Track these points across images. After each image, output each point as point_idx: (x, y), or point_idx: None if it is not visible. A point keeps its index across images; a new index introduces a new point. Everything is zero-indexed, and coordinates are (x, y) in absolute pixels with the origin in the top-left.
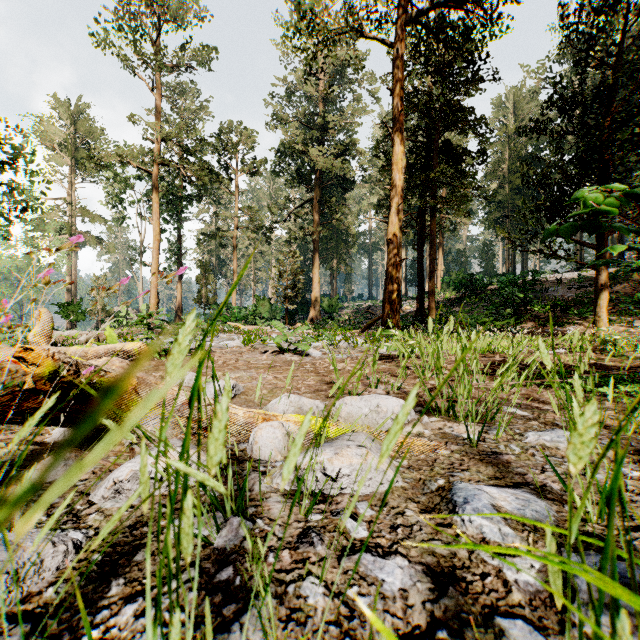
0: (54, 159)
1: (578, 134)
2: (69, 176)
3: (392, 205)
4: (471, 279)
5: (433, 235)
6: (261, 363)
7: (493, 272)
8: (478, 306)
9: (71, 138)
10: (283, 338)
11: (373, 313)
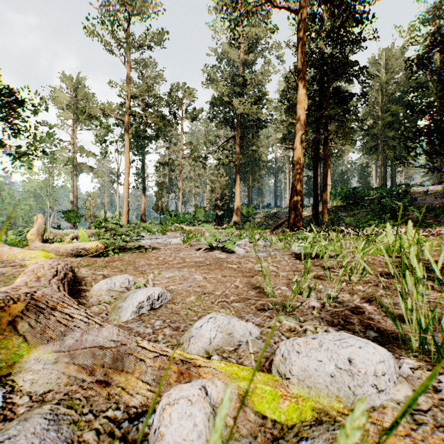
0: (63, 115)
1: None
2: (72, 126)
3: (296, 135)
4: (354, 191)
5: (326, 158)
6: (194, 261)
7: (368, 186)
8: (360, 212)
9: (73, 101)
10: (213, 238)
11: (278, 217)
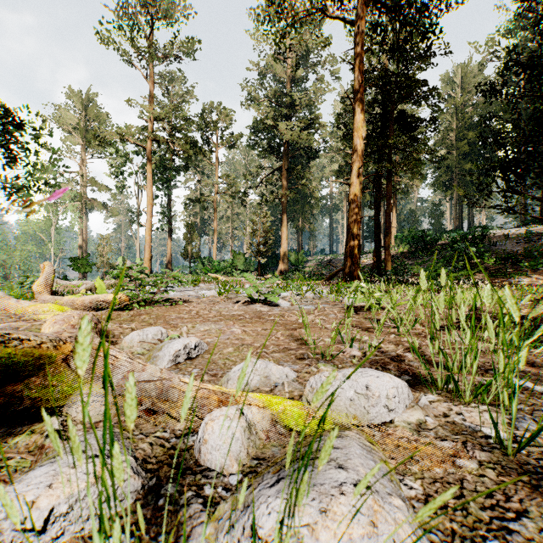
0: (69, 139)
1: (533, 95)
2: (81, 153)
3: (353, 168)
4: (423, 235)
5: (389, 196)
6: (232, 314)
7: (441, 229)
8: (430, 259)
9: (83, 122)
10: (253, 289)
11: (334, 265)
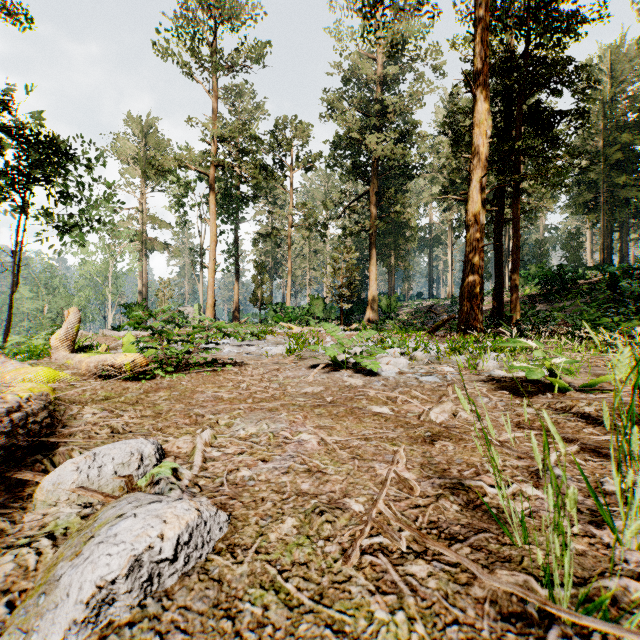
0: (128, 172)
1: None
2: (141, 187)
3: (473, 178)
4: (561, 271)
5: (517, 218)
6: (303, 392)
7: (581, 264)
8: (573, 303)
9: (142, 151)
10: (338, 348)
11: (436, 312)
